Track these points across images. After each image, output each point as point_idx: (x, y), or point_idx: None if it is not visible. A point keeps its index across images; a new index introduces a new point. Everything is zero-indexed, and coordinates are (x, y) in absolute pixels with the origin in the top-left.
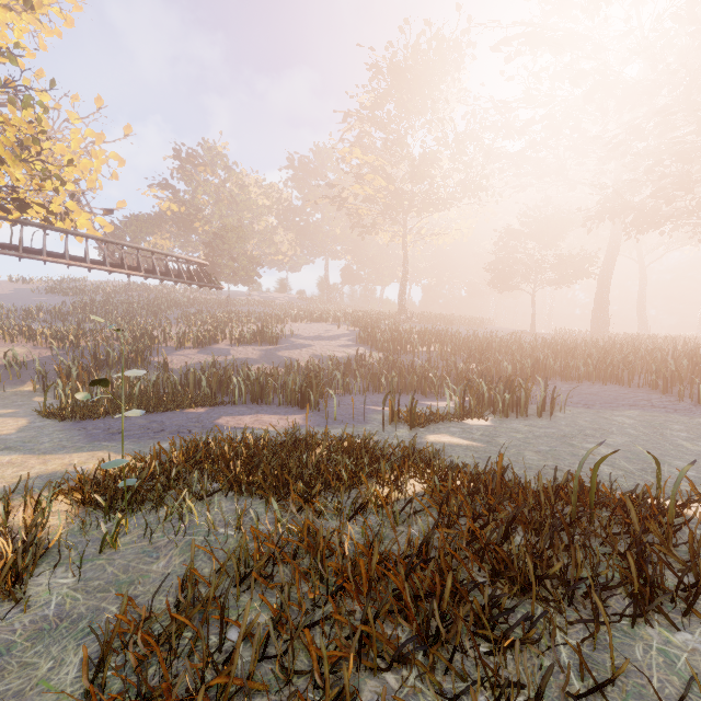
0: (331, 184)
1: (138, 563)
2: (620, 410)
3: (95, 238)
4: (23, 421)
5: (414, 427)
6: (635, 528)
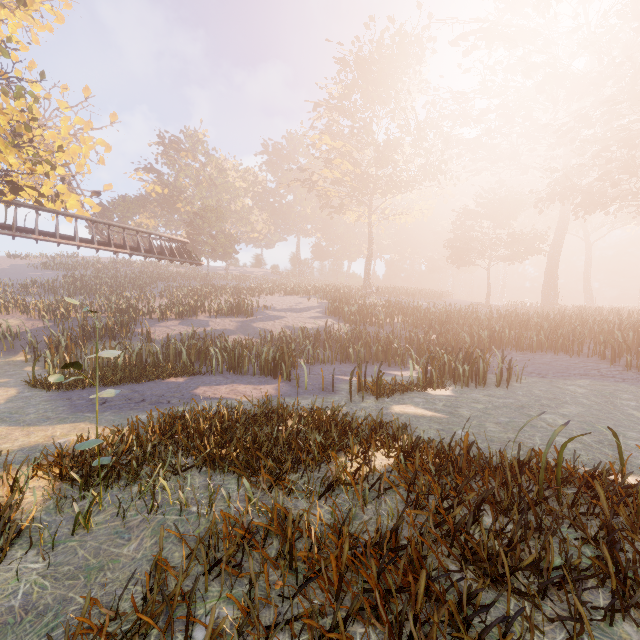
0: (302, 168)
1: (109, 545)
2: (572, 379)
3: (84, 218)
4: (13, 391)
5: (380, 398)
6: (606, 514)
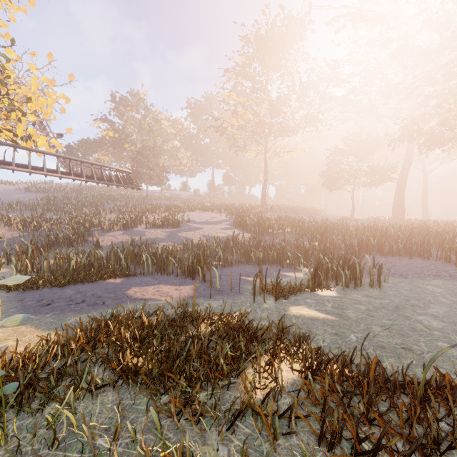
0: (215, 118)
1: None
2: (428, 279)
3: (50, 154)
4: None
5: (278, 298)
6: None
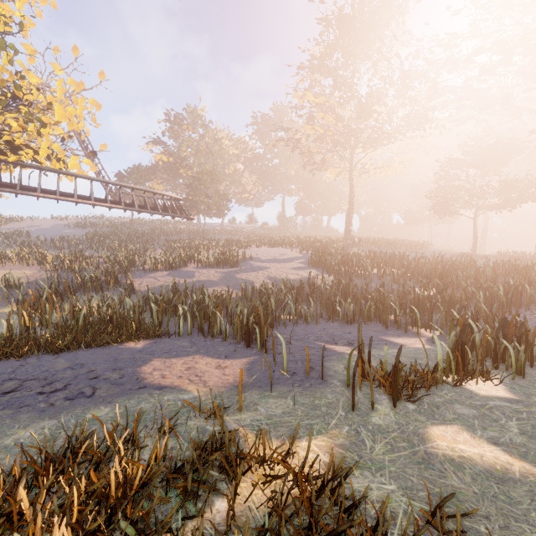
0: (286, 128)
1: None
2: None
3: (82, 176)
4: None
5: (397, 400)
6: None
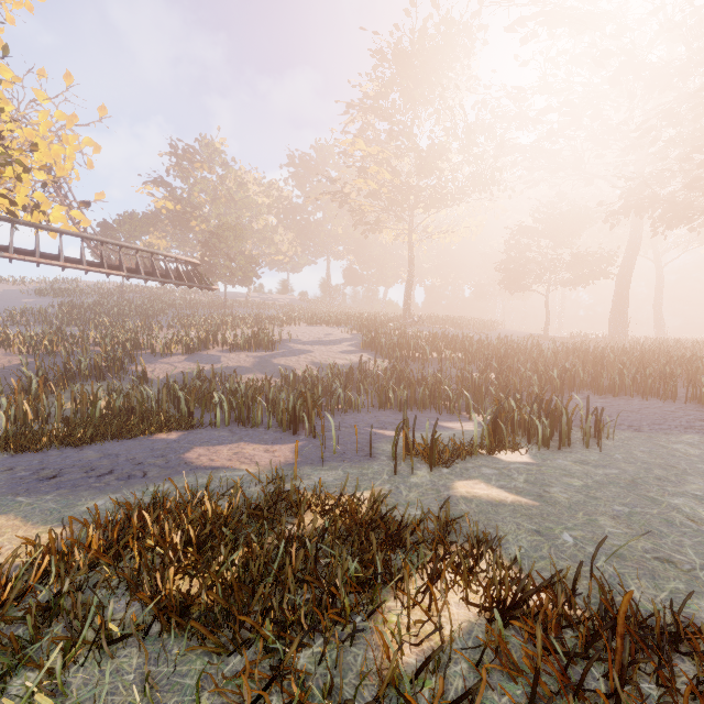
0: (332, 179)
1: None
2: (675, 434)
3: (71, 233)
4: None
5: (435, 467)
6: None
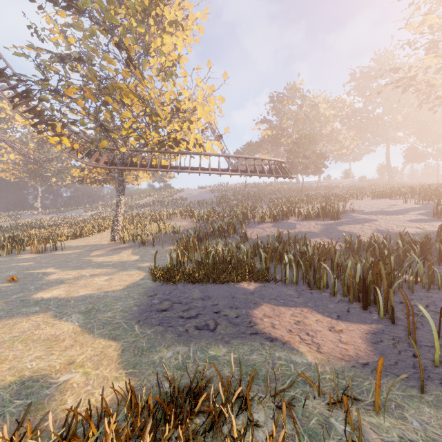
0: (395, 69)
1: None
2: None
3: (213, 155)
4: (141, 276)
5: None
6: None
